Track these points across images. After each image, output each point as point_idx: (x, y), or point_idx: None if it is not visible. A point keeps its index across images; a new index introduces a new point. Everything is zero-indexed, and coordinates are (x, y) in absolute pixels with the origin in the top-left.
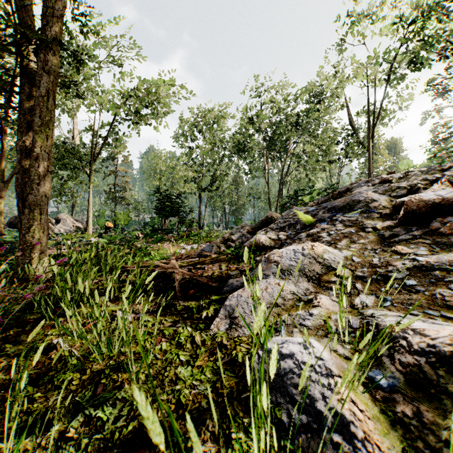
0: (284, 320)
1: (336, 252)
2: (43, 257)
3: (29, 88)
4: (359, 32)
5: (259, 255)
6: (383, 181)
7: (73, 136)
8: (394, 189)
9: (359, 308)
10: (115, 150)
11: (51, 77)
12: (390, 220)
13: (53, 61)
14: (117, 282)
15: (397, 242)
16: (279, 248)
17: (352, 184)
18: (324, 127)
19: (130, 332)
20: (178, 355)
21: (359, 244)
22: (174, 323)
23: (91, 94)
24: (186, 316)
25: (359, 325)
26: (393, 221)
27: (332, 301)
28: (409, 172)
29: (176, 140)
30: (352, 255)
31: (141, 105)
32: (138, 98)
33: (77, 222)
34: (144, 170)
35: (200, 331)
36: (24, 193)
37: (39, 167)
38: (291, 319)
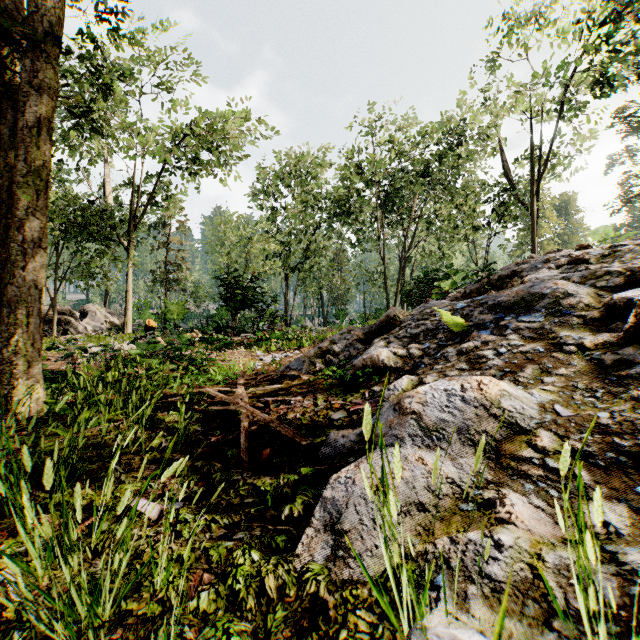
0: (442, 554)
1: (523, 394)
2: (33, 385)
3: (14, 116)
4: (517, 40)
5: (378, 383)
6: (575, 261)
7: (105, 194)
8: (600, 275)
9: (598, 535)
10: (166, 213)
11: (44, 97)
12: (604, 331)
13: (47, 71)
14: (143, 433)
15: (634, 378)
16: (412, 373)
17: (518, 264)
18: (465, 178)
19: (147, 552)
20: (227, 634)
21: (559, 377)
22: (230, 531)
23: (130, 133)
24: (253, 511)
25: (621, 597)
26: (613, 335)
27: (534, 509)
28: (616, 246)
29: (253, 198)
30: (552, 400)
31: (203, 148)
32: (197, 137)
33: (111, 316)
34: (207, 241)
35: (276, 561)
36: (3, 282)
37: (25, 241)
38: (456, 549)
